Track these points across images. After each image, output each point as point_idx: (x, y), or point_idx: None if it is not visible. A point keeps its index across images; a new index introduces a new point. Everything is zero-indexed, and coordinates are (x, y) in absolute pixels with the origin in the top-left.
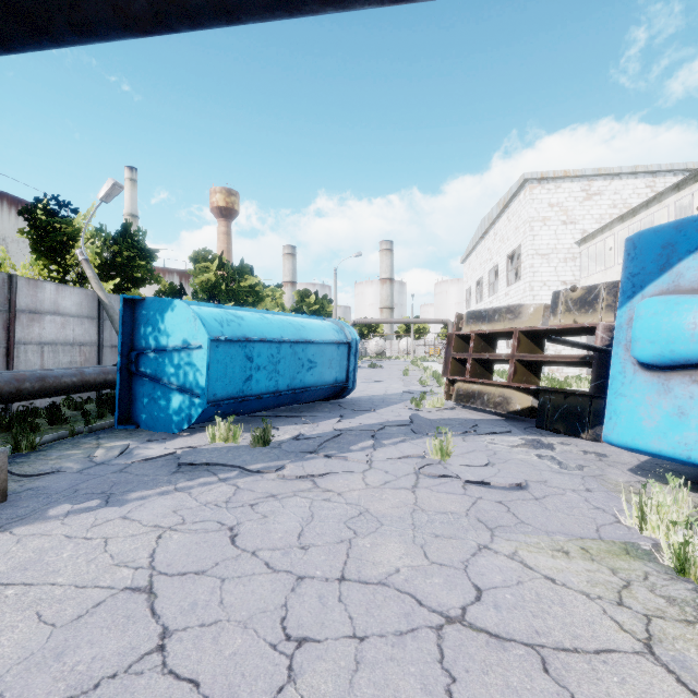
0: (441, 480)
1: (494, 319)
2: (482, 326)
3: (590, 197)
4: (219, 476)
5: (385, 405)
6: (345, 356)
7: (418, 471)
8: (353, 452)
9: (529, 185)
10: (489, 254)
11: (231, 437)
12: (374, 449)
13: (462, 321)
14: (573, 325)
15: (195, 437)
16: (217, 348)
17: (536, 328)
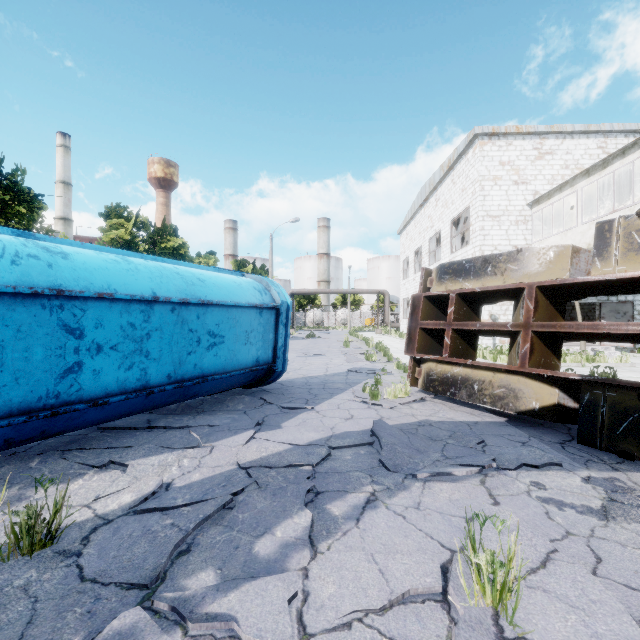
0: None
1: (485, 271)
2: (465, 283)
3: (542, 157)
4: None
5: (327, 394)
6: (271, 326)
7: None
8: (257, 579)
9: (479, 141)
10: (429, 222)
11: None
12: (312, 553)
13: (431, 278)
14: None
15: None
16: None
17: (571, 281)
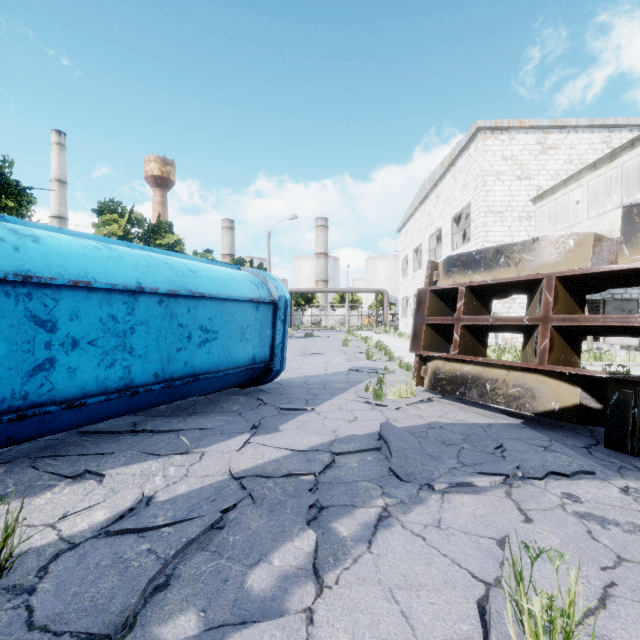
0: None
1: (497, 263)
2: (475, 276)
3: (545, 151)
4: None
5: (328, 394)
6: (268, 321)
7: None
8: (250, 626)
9: (482, 135)
10: (429, 219)
11: None
12: (317, 588)
13: (438, 271)
14: None
15: None
16: None
17: (596, 270)
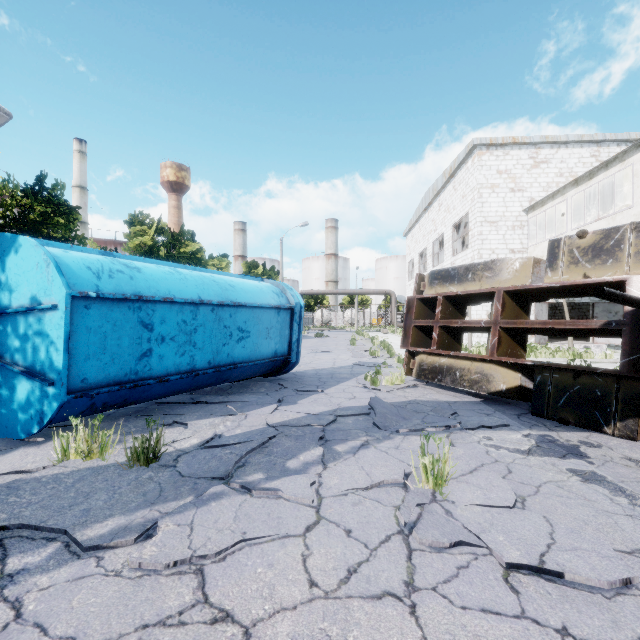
0: (455, 557)
1: (466, 278)
2: (451, 288)
3: (537, 165)
4: (8, 563)
5: (334, 381)
6: (286, 323)
7: (404, 527)
8: (290, 475)
9: (478, 151)
10: (433, 225)
11: (97, 450)
12: (324, 467)
13: (424, 282)
14: (586, 280)
15: (44, 449)
16: (87, 309)
17: (528, 287)
